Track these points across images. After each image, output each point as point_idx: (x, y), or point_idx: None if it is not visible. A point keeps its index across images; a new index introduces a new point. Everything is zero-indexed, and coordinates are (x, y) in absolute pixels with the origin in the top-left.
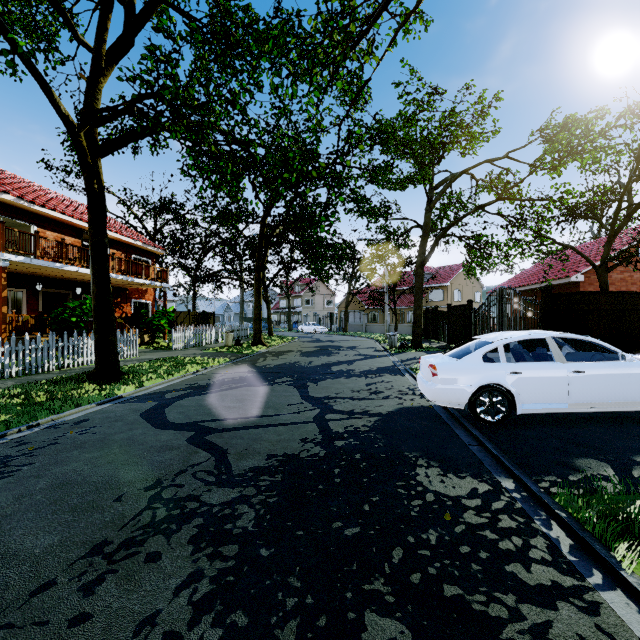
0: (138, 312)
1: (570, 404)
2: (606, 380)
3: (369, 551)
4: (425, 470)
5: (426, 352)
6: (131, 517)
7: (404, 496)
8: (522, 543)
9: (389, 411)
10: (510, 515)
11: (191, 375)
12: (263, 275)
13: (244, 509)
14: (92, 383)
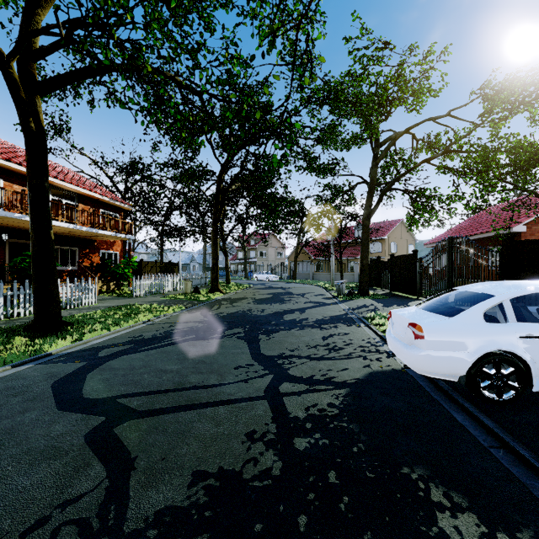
0: (103, 262)
1: None
2: None
3: None
4: (453, 521)
5: (374, 299)
6: None
7: None
8: None
9: (357, 378)
10: None
11: (140, 325)
12: (221, 229)
13: None
14: (27, 336)
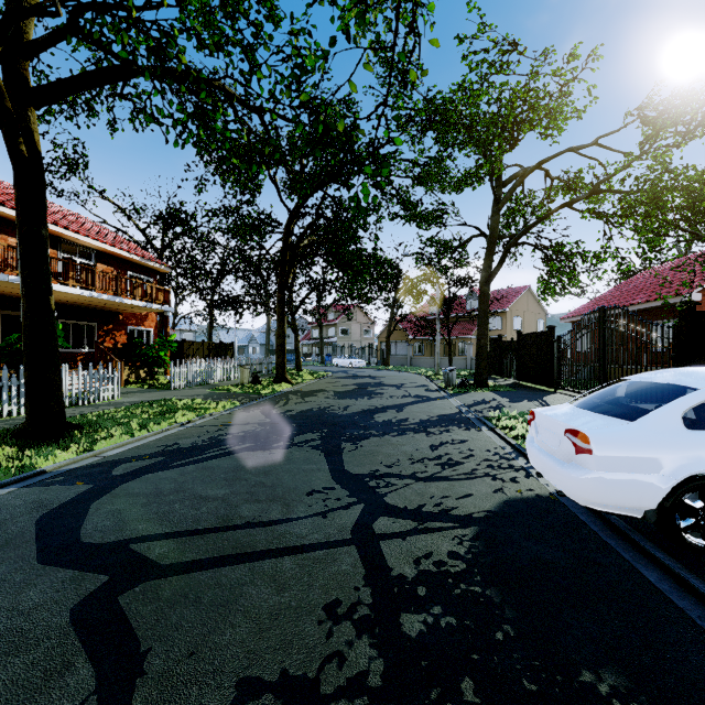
0: (131, 341)
1: None
2: None
3: None
4: None
5: (495, 392)
6: None
7: None
8: None
9: (487, 510)
10: None
11: (177, 428)
12: (290, 299)
13: None
14: (15, 445)
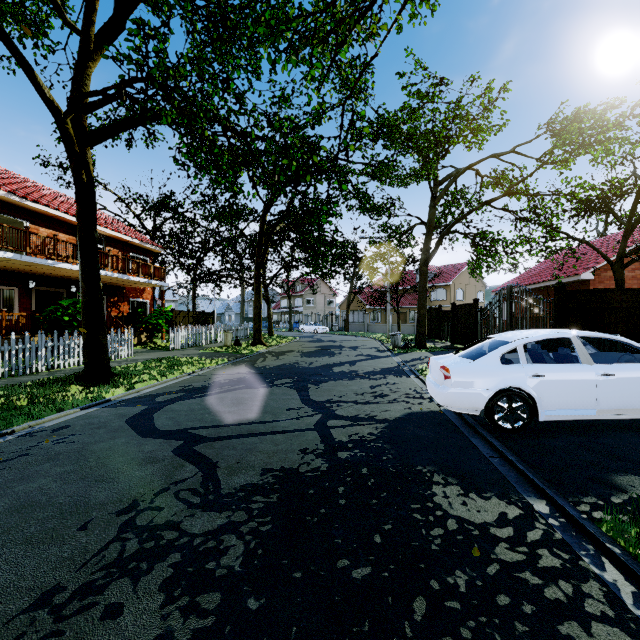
0: (135, 311)
1: (598, 410)
2: (639, 384)
3: (384, 602)
4: (443, 489)
5: (431, 352)
6: (94, 552)
7: (421, 523)
8: (573, 590)
9: (397, 417)
10: (551, 549)
11: (186, 376)
12: (263, 274)
13: (231, 541)
14: (80, 385)
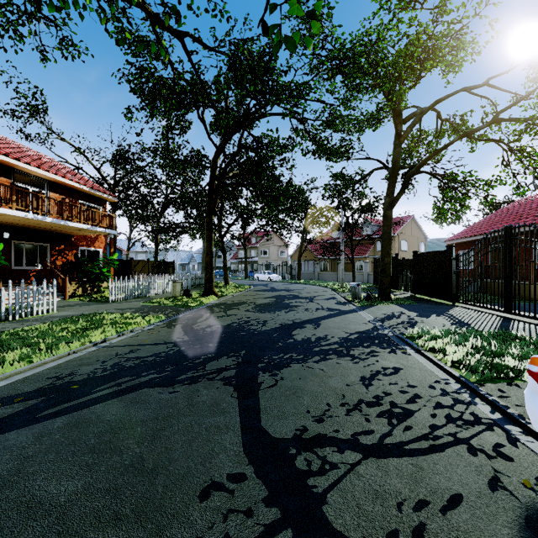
0: (78, 260)
1: None
2: None
3: None
4: None
5: (400, 306)
6: None
7: None
8: None
9: None
10: None
11: (88, 349)
12: (219, 225)
13: None
14: None
